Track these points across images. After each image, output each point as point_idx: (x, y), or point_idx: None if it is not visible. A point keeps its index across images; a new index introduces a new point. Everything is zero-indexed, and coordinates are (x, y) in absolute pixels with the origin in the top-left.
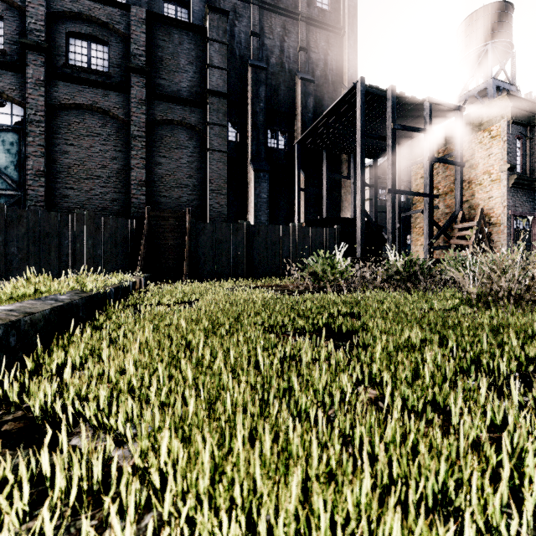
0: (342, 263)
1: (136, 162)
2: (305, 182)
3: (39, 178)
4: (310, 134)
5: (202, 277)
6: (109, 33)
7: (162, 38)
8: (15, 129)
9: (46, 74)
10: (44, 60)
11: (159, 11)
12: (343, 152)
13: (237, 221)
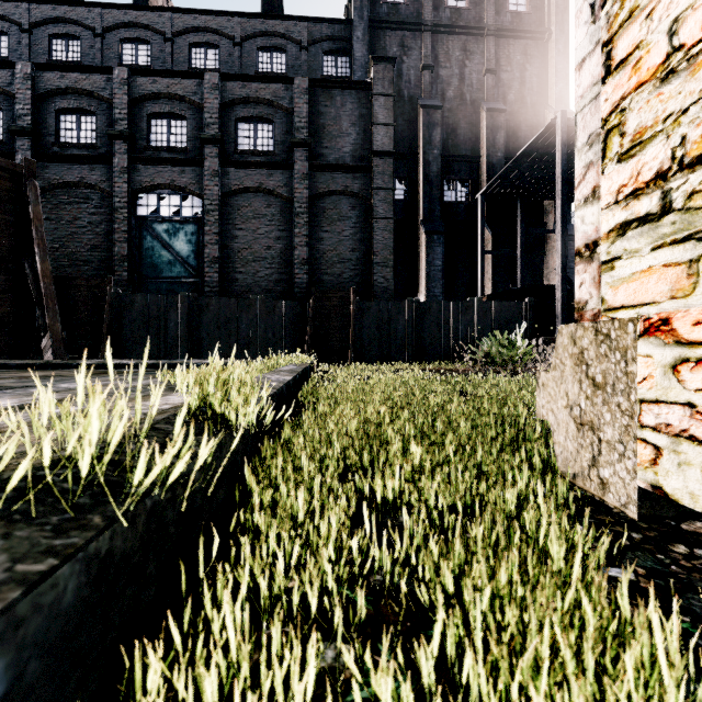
0: (521, 345)
1: (299, 240)
2: (492, 242)
3: (215, 265)
4: (497, 183)
5: (367, 360)
6: (273, 110)
7: (324, 103)
8: (195, 220)
9: (220, 163)
10: (219, 151)
11: (319, 67)
12: (546, 197)
13: (405, 295)
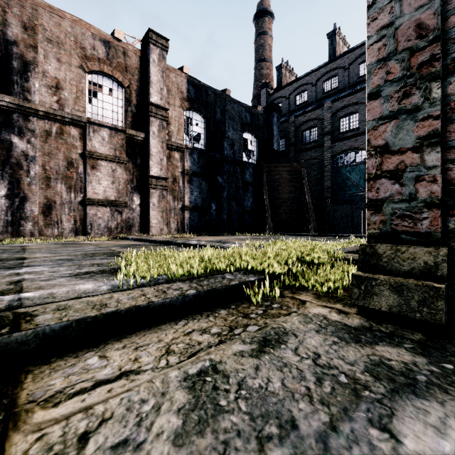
0: None
1: None
2: None
3: None
4: None
5: None
6: None
7: None
8: (363, 162)
9: None
10: None
11: None
12: None
13: None
